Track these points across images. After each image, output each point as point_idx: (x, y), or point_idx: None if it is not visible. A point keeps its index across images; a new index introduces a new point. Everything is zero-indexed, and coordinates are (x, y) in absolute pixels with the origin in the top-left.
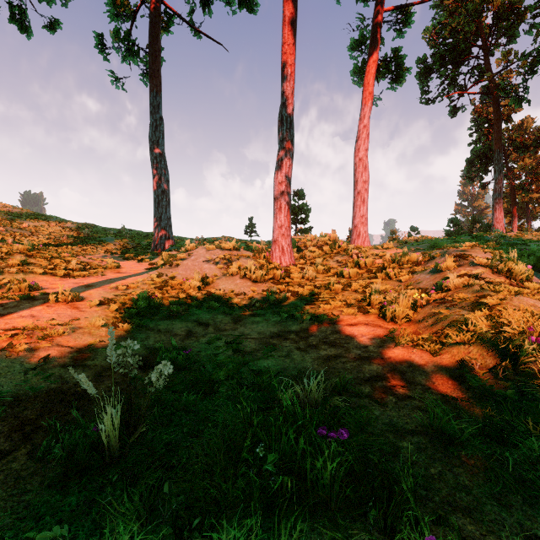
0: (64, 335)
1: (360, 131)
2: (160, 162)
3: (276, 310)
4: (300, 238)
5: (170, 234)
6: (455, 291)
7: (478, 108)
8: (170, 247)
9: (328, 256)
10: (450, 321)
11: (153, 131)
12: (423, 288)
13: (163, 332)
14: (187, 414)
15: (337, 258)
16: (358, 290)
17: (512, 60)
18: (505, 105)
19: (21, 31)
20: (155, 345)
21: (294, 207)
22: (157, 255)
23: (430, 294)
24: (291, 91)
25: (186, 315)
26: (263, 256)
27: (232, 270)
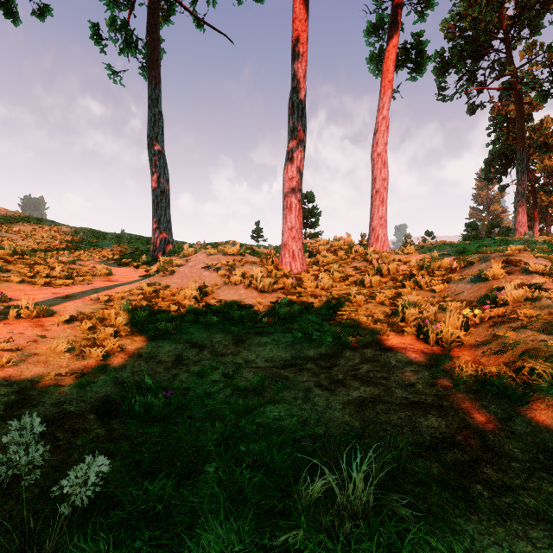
0: (7, 366)
1: (379, 123)
2: (159, 160)
3: (287, 327)
4: (312, 242)
5: (169, 238)
6: (514, 306)
7: (497, 106)
8: (170, 252)
9: (344, 262)
10: (525, 348)
11: (151, 126)
12: (467, 300)
13: (145, 357)
14: (148, 525)
15: (354, 264)
16: (383, 302)
17: (537, 52)
18: (526, 103)
19: (7, 17)
20: (130, 378)
21: (304, 210)
22: (155, 261)
23: (483, 310)
24: (303, 74)
25: (178, 334)
26: (271, 262)
27: (235, 278)
